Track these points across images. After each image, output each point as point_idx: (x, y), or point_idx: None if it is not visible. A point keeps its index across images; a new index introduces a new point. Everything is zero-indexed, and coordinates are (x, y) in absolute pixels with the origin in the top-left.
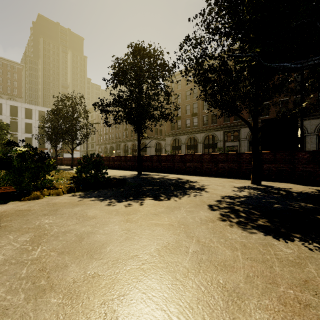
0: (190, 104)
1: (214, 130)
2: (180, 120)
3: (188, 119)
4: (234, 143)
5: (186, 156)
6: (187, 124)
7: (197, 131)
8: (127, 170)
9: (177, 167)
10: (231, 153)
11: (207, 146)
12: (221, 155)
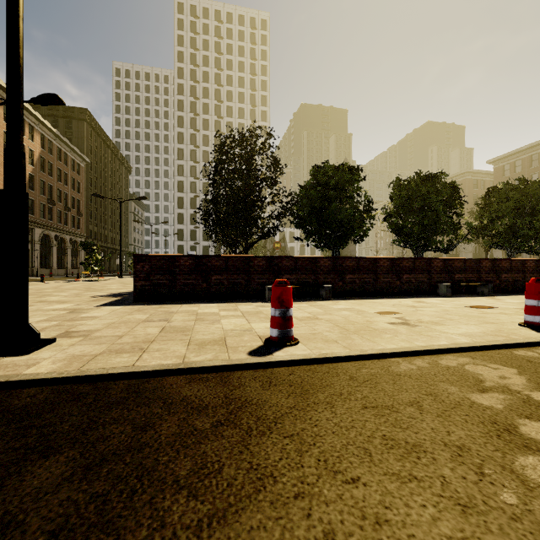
0: None
1: None
2: None
3: None
4: None
5: None
6: None
7: None
8: None
9: None
10: None
11: None
12: None
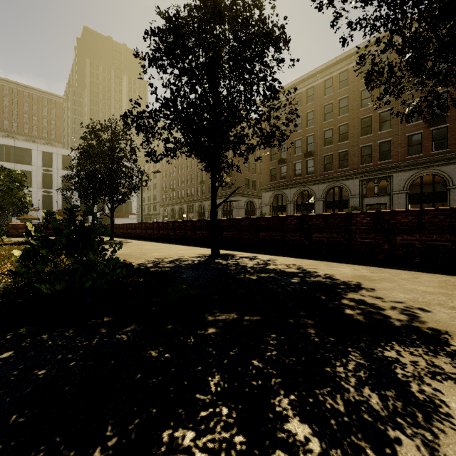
0: (302, 137)
1: (343, 178)
2: (285, 164)
3: (298, 162)
4: (379, 199)
5: (311, 219)
6: (296, 170)
7: (313, 181)
8: (196, 245)
9: (290, 241)
10: (434, 209)
11: (331, 205)
12: (404, 215)
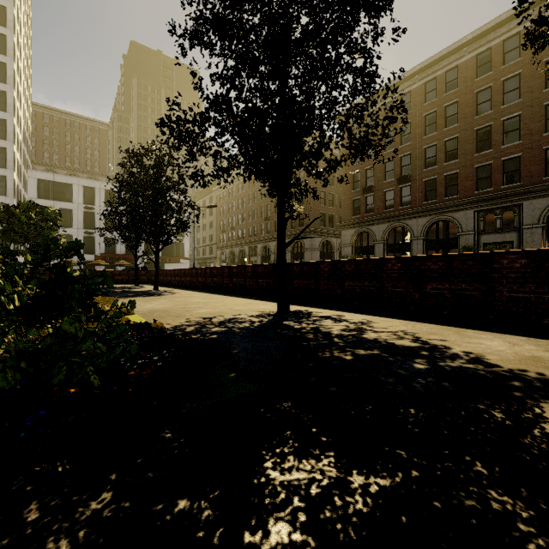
0: (395, 158)
1: (451, 209)
2: (372, 193)
3: (389, 190)
4: (503, 237)
5: (424, 262)
6: (387, 200)
7: (410, 214)
8: (258, 297)
9: (391, 294)
10: None
11: (434, 245)
12: None
